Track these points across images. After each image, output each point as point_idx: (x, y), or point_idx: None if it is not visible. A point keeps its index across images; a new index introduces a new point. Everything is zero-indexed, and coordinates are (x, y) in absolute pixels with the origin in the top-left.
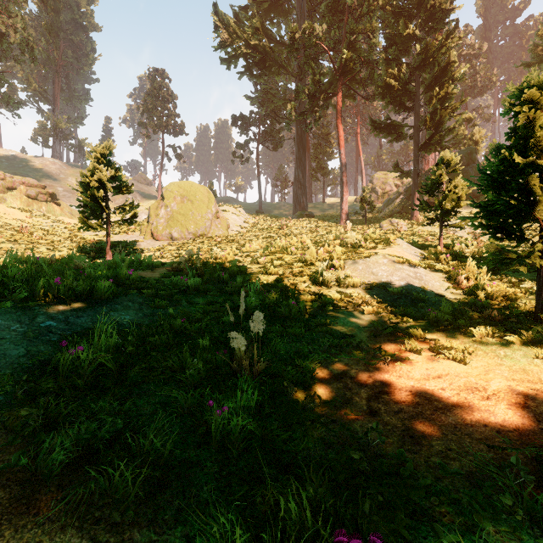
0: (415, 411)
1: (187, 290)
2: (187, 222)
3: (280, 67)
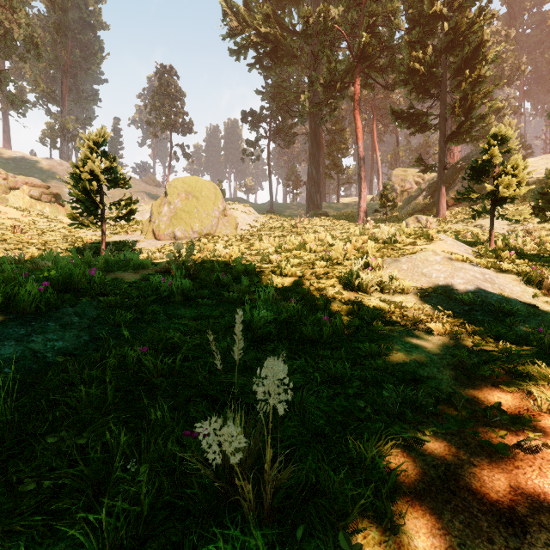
0: None
1: (172, 297)
2: (191, 220)
3: (292, 57)
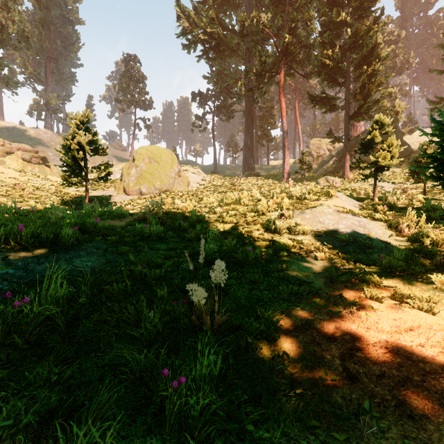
0: (400, 376)
1: (150, 237)
2: (153, 180)
3: (232, 51)
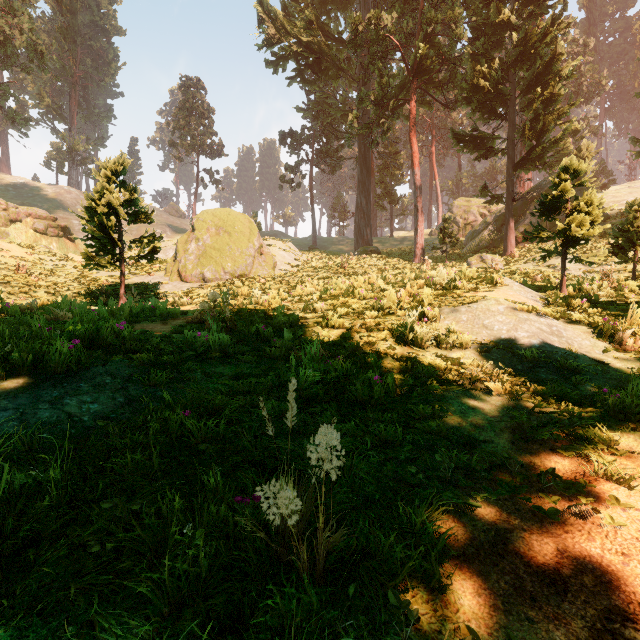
0: None
1: (208, 353)
2: (222, 259)
3: (338, 70)
